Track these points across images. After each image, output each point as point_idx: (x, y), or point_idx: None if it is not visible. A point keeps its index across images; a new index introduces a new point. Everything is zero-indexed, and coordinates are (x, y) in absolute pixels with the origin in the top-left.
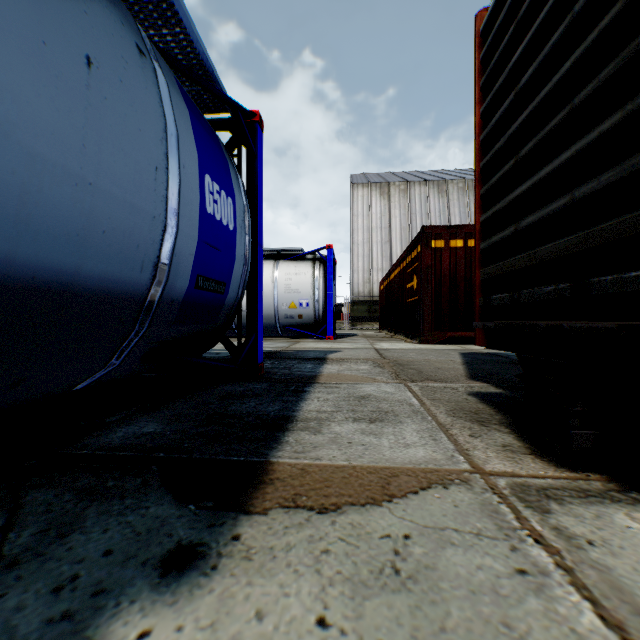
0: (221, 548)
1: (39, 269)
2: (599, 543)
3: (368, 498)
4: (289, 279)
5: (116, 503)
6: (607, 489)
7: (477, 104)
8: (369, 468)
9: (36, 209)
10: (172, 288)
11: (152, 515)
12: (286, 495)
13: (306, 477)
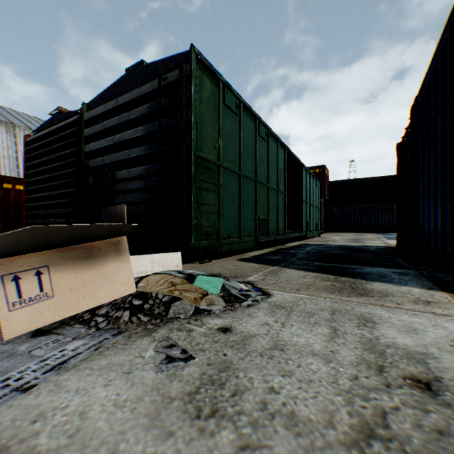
0: None
1: None
2: None
3: None
4: None
5: None
6: None
7: (26, 162)
8: None
9: None
10: None
11: None
12: None
13: None
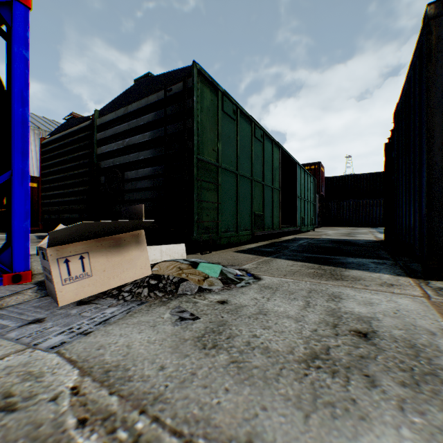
0: None
1: None
2: None
3: None
4: None
5: None
6: None
7: (41, 162)
8: None
9: None
10: None
11: None
12: None
13: None
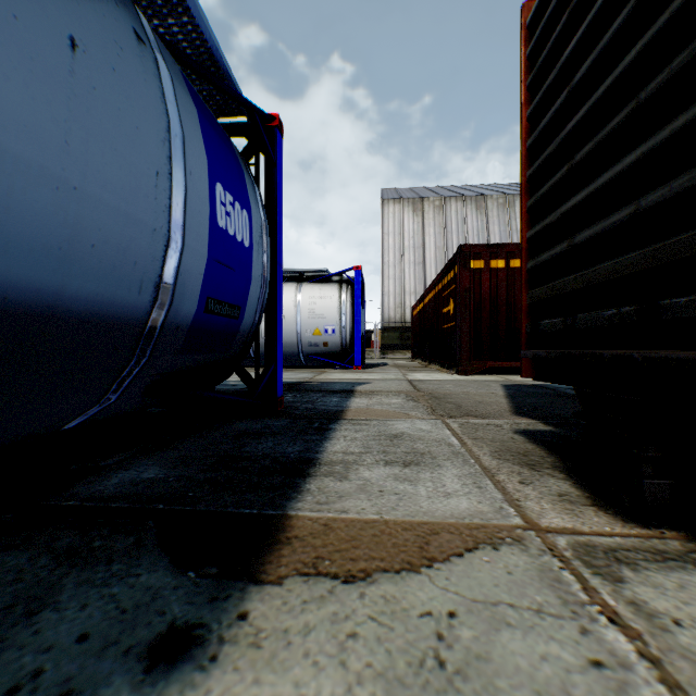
0: (224, 631)
1: (11, 288)
2: (688, 623)
3: (404, 562)
4: (313, 303)
5: (101, 569)
6: (687, 550)
7: (524, 105)
8: (404, 523)
9: (6, 216)
10: (177, 312)
11: (143, 585)
12: (305, 558)
13: (330, 535)
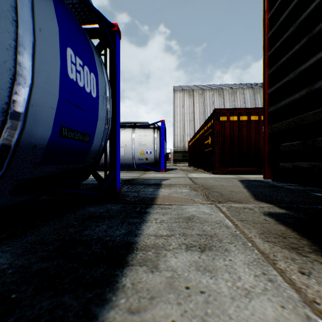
0: None
1: None
2: None
3: None
4: (140, 138)
5: None
6: None
7: (266, 12)
8: None
9: None
10: (32, 134)
11: None
12: None
13: None
